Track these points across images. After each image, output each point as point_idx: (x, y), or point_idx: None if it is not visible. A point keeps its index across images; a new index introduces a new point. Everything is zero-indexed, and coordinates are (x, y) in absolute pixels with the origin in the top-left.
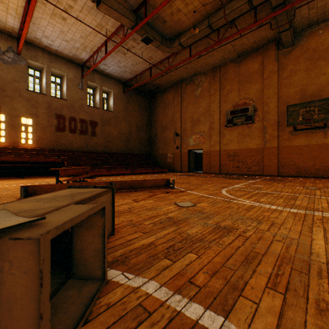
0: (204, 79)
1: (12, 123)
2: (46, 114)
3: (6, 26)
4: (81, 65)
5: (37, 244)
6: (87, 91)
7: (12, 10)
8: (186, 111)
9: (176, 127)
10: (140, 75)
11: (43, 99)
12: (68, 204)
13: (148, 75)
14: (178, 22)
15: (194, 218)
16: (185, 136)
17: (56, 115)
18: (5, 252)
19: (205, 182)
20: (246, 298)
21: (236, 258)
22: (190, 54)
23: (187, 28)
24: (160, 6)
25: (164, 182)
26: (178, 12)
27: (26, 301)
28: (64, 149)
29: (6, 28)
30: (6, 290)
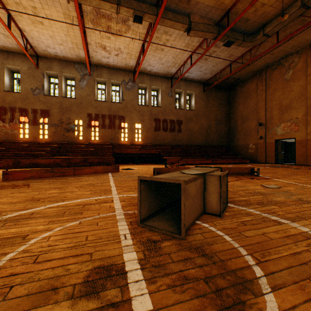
0: (298, 59)
1: (131, 128)
2: (148, 120)
3: (129, 66)
4: (171, 78)
5: (218, 177)
6: (174, 97)
7: (133, 55)
8: (272, 98)
9: (259, 116)
10: (219, 73)
11: (147, 109)
12: (210, 171)
13: (228, 71)
14: (262, 15)
15: (278, 194)
16: (271, 125)
17: (154, 119)
18: (208, 179)
19: (296, 173)
20: (307, 221)
21: (308, 212)
22: (277, 40)
23: (273, 16)
24: (243, 12)
25: (248, 170)
26: (262, 7)
27: (215, 193)
28: (159, 144)
29: (128, 67)
30: (208, 189)
